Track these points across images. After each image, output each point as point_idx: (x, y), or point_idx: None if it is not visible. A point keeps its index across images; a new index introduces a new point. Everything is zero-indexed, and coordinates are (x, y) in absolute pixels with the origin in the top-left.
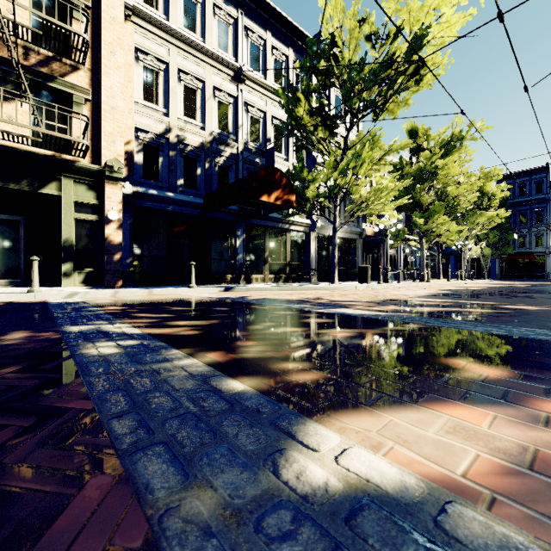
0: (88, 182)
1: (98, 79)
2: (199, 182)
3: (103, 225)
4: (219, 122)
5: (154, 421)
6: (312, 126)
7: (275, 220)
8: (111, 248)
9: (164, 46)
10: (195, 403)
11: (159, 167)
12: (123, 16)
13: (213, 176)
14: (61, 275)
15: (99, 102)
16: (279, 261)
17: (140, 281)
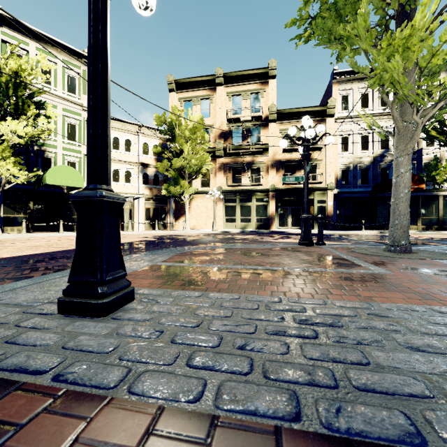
0: (321, 192)
1: (324, 153)
2: (369, 179)
3: (326, 207)
4: (381, 145)
5: (346, 239)
6: (443, 138)
7: (426, 191)
8: (329, 215)
9: (351, 124)
10: (350, 239)
11: (348, 178)
12: (333, 125)
13: (378, 174)
14: (313, 226)
15: (325, 161)
16: (430, 216)
17: (340, 228)
